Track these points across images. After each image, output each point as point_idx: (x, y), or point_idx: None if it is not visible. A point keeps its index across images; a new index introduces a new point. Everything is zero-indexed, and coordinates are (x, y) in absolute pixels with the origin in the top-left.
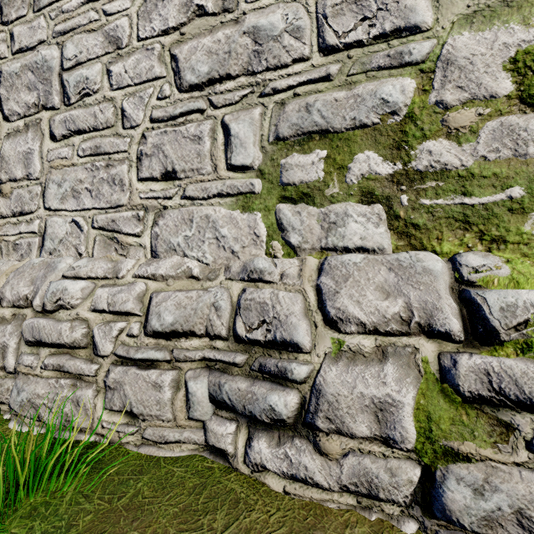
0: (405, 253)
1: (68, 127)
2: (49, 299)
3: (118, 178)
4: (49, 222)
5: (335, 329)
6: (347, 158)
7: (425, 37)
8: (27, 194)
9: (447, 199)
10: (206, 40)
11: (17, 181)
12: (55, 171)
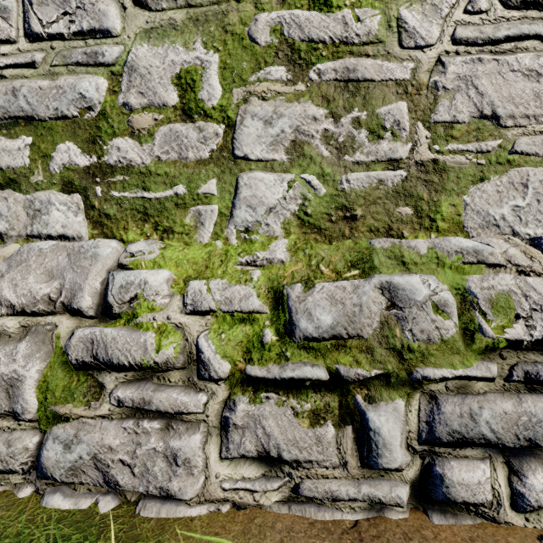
0: (92, 240)
1: None
2: None
3: None
4: None
5: None
6: (51, 147)
7: (115, 42)
8: None
9: (132, 193)
10: None
11: None
12: None
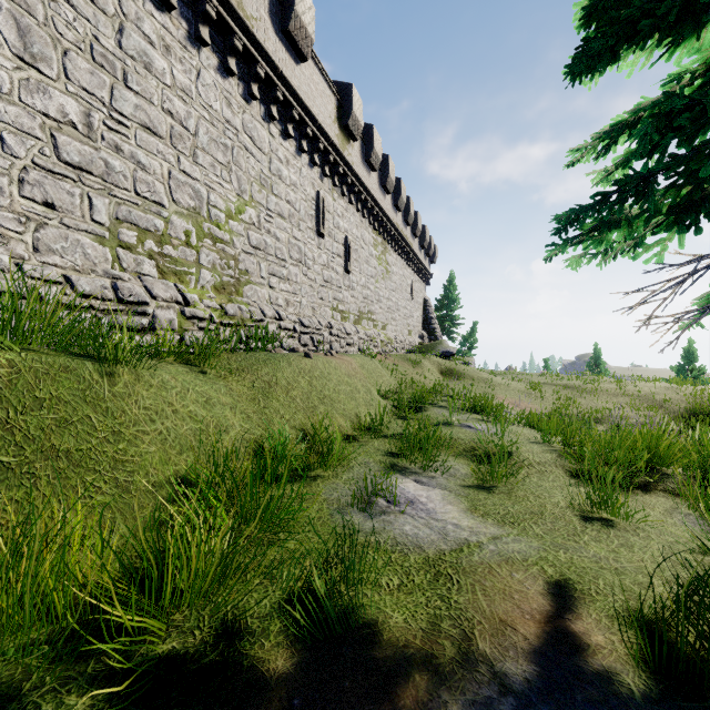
0: (163, 280)
1: None
2: None
3: None
4: None
5: (155, 300)
6: (145, 240)
7: (167, 211)
8: None
9: (172, 266)
10: (78, 144)
11: None
12: None
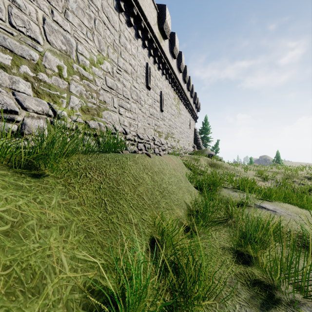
0: (37, 98)
1: None
2: None
3: None
4: None
5: (26, 110)
6: (19, 64)
7: (41, 47)
8: None
9: (46, 89)
10: None
11: None
12: None
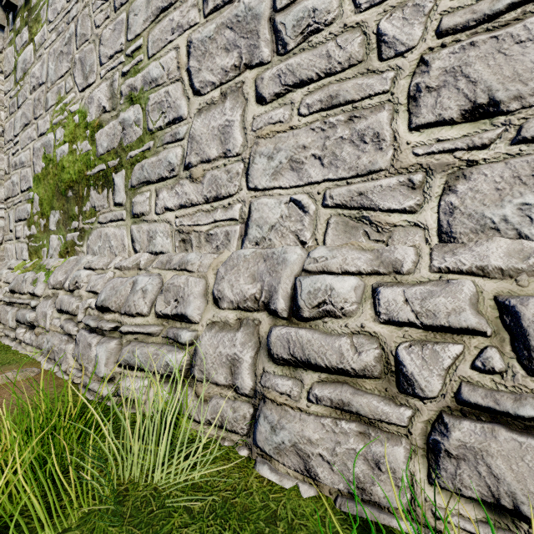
0: None
1: (282, 82)
2: (307, 302)
3: (371, 132)
4: (255, 205)
5: None
6: None
7: None
8: (224, 175)
9: None
10: None
11: (211, 161)
12: (263, 141)
